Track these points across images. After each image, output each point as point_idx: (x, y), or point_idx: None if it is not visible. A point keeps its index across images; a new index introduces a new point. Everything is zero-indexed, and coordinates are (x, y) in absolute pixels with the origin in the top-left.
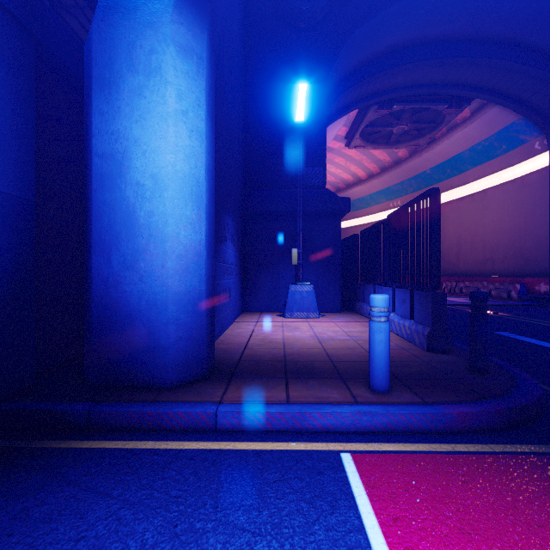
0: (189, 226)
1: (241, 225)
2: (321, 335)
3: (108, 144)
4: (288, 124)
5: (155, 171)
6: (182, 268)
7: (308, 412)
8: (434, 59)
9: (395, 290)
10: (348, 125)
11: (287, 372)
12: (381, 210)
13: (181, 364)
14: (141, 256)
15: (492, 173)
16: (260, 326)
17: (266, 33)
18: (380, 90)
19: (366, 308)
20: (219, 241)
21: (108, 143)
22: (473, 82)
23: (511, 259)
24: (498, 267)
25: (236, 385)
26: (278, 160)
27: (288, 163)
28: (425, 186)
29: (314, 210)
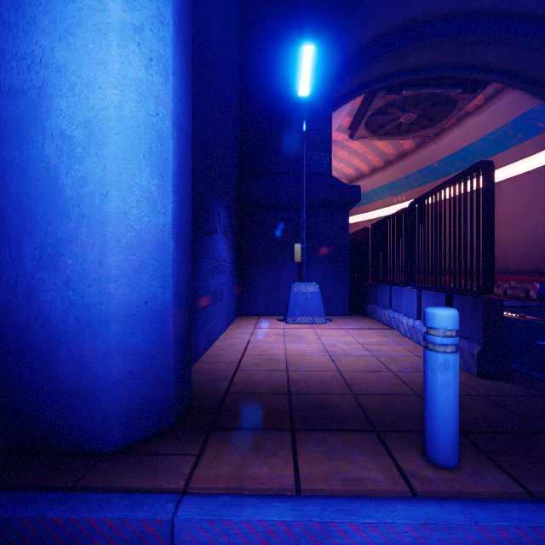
0: (145, 202)
1: (237, 217)
2: (332, 349)
3: (17, 74)
4: (289, 104)
5: (90, 115)
6: (133, 266)
7: (334, 523)
8: (450, 36)
9: (422, 292)
10: (352, 115)
11: (293, 417)
12: (384, 205)
13: (132, 414)
14: (67, 248)
15: (506, 164)
16: (258, 334)
17: (265, 2)
18: (388, 73)
19: (380, 311)
20: (206, 232)
21: (17, 72)
22: (491, 63)
23: (527, 256)
24: (513, 265)
25: (216, 446)
26: (279, 144)
27: (289, 148)
28: (432, 179)
29: (320, 200)
